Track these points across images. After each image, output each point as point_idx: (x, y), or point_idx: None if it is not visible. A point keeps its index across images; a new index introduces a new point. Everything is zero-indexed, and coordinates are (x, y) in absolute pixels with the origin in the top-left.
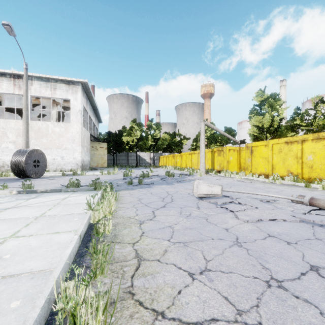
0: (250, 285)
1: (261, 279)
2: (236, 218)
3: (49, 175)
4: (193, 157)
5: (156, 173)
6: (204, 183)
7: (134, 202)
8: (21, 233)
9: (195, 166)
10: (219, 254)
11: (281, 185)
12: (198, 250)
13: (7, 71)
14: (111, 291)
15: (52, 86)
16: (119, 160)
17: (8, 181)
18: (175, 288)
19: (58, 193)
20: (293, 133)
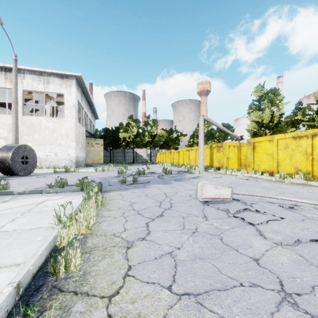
0: None
1: None
2: (261, 237)
3: (40, 172)
4: (191, 154)
5: (153, 170)
6: (210, 184)
7: (124, 209)
8: None
9: (192, 163)
10: None
11: (292, 184)
12: (223, 317)
13: None
14: None
15: (45, 80)
16: (116, 156)
17: None
18: None
19: (38, 195)
20: (293, 129)
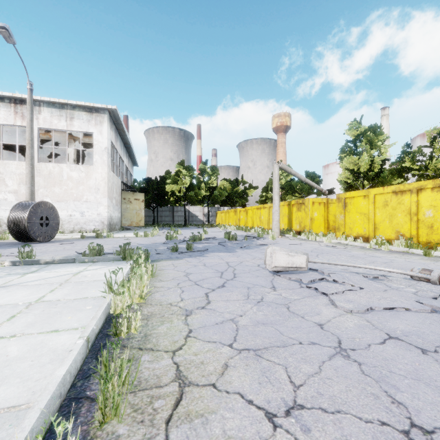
0: None
1: (395, 426)
2: (332, 306)
3: (62, 238)
4: (263, 213)
5: (212, 235)
6: (281, 251)
7: (179, 279)
8: None
9: (265, 226)
10: (314, 373)
11: (389, 253)
12: (279, 364)
13: (6, 94)
14: None
15: (67, 115)
16: (161, 216)
17: (3, 246)
18: None
19: (70, 265)
20: (400, 179)
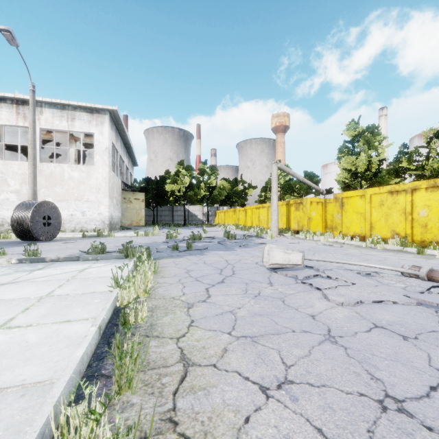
0: (354, 407)
1: (371, 396)
2: (325, 299)
3: (64, 237)
4: (262, 212)
5: (211, 235)
6: (278, 249)
7: (181, 276)
8: (16, 322)
9: (264, 225)
10: (304, 356)
11: (384, 251)
12: (273, 348)
13: (8, 95)
14: (142, 417)
15: (68, 115)
16: (161, 216)
17: (7, 245)
18: (241, 413)
19: (75, 263)
20: (397, 179)
